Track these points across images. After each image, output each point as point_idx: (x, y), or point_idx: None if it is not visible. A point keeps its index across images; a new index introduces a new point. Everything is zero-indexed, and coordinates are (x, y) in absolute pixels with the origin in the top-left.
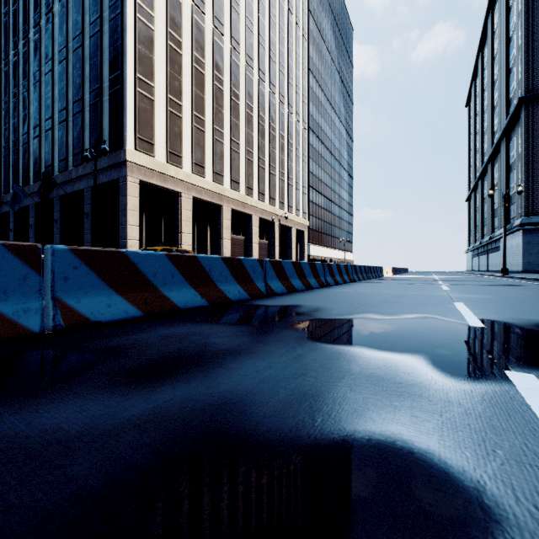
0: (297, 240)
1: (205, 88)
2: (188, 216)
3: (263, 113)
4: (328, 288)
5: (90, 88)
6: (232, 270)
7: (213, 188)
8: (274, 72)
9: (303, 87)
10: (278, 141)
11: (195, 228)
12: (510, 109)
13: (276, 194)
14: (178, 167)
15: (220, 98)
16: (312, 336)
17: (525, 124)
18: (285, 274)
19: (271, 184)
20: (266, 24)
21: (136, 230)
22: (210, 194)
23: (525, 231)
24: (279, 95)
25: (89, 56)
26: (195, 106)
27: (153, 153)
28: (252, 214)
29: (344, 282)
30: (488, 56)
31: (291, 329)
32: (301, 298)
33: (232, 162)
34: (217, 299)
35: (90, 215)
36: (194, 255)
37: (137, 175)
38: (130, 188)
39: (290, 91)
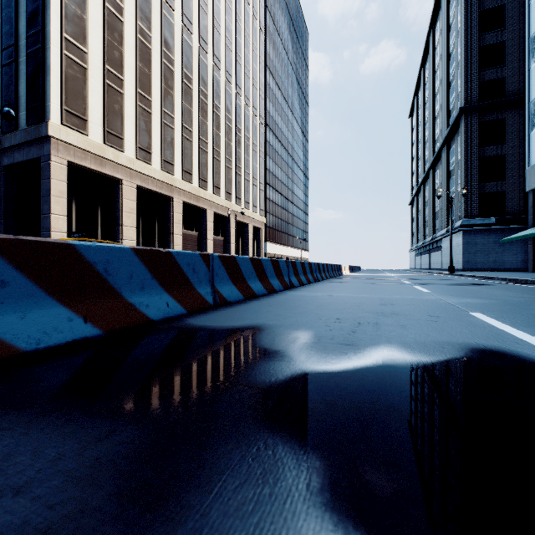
0: (254, 237)
1: (152, 65)
2: (131, 207)
3: (218, 102)
4: (294, 291)
5: (2, 46)
6: (155, 270)
7: (161, 177)
8: (231, 61)
9: (260, 81)
10: (234, 134)
11: (140, 221)
12: (450, 119)
13: (232, 189)
14: (119, 150)
15: (169, 78)
16: (327, 499)
17: (464, 133)
18: (241, 274)
19: (227, 177)
20: (222, 8)
21: (62, 220)
22: (158, 183)
23: (465, 232)
24: (235, 85)
25: (1, 6)
26: (140, 83)
27: (86, 131)
28: (206, 208)
29: (309, 282)
30: (429, 71)
31: (256, 440)
32: (264, 310)
33: (183, 151)
34: (122, 320)
35: (2, 201)
36: (66, 242)
37: (64, 155)
38: (55, 169)
39: (247, 83)
